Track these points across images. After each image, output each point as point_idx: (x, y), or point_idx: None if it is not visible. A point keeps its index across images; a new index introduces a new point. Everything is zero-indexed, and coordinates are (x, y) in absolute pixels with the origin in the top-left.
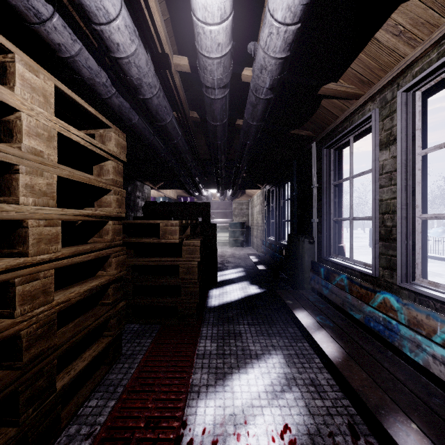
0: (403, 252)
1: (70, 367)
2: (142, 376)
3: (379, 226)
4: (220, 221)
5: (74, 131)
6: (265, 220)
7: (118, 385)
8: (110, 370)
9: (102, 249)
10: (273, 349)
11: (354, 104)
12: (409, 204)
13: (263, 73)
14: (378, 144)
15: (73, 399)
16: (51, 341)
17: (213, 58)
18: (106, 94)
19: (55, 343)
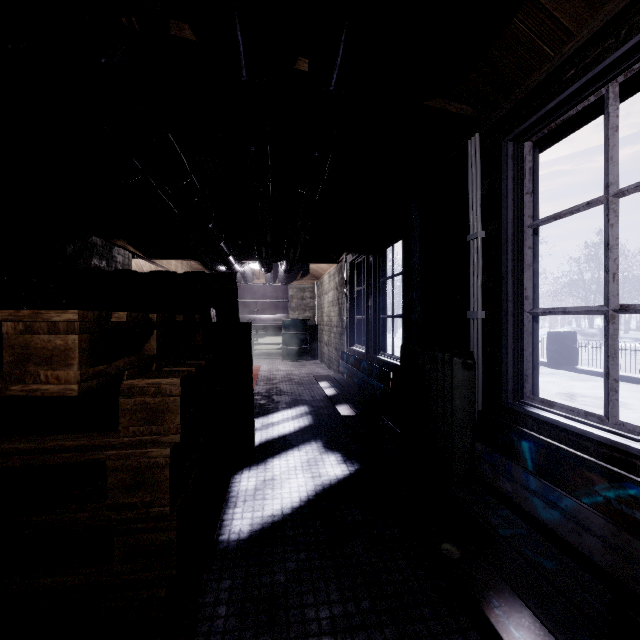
0: None
1: None
2: None
3: None
4: (267, 318)
5: None
6: (346, 316)
7: None
8: None
9: None
10: None
11: None
12: None
13: None
14: None
15: None
16: None
17: None
18: None
19: None
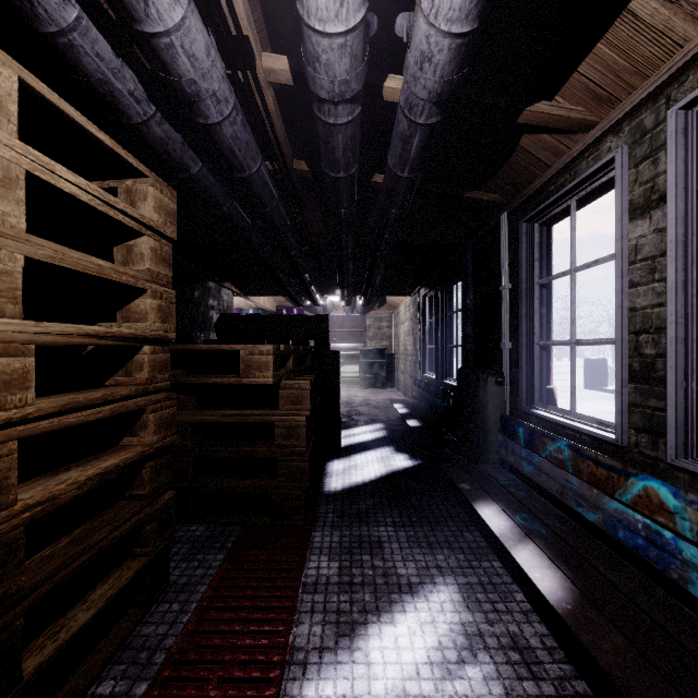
0: (680, 403)
1: (61, 623)
2: (203, 629)
3: (628, 355)
4: (345, 347)
5: (64, 174)
6: (419, 346)
7: (157, 649)
8: (145, 617)
9: (130, 398)
10: (439, 573)
11: (580, 142)
12: (690, 314)
13: (424, 70)
14: (627, 208)
15: (68, 681)
16: (9, 584)
17: (330, 35)
18: (138, 116)
19: (22, 586)
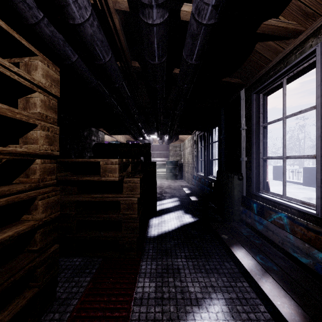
0: None
1: None
2: None
3: None
4: (159, 160)
5: None
6: (195, 159)
7: None
8: None
9: (27, 191)
10: (213, 291)
11: (291, 44)
12: None
13: None
14: None
15: None
16: None
17: None
18: (32, 18)
19: None
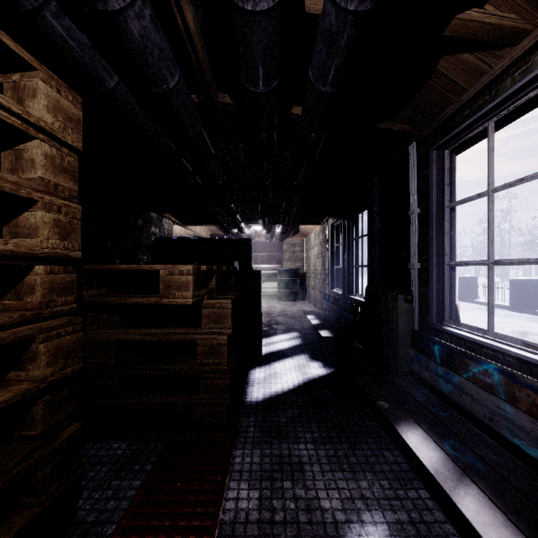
0: None
1: None
2: None
3: None
4: (266, 267)
5: None
6: (328, 266)
7: None
8: None
9: (17, 326)
10: (365, 507)
11: (505, 57)
12: None
13: None
14: None
15: None
16: None
17: None
18: None
19: None
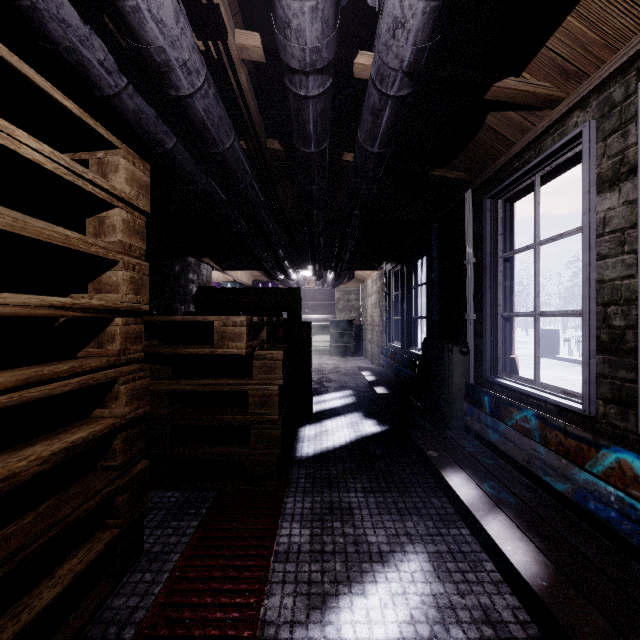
0: None
1: (24, 602)
2: (174, 601)
3: (596, 326)
4: (316, 318)
5: (25, 140)
6: (386, 317)
7: (127, 623)
8: (116, 588)
9: (102, 370)
10: (409, 541)
11: (545, 118)
12: None
13: (397, 37)
14: (595, 182)
15: None
16: None
17: None
18: (109, 88)
19: None
